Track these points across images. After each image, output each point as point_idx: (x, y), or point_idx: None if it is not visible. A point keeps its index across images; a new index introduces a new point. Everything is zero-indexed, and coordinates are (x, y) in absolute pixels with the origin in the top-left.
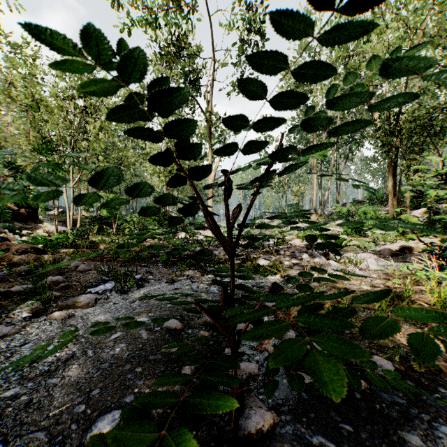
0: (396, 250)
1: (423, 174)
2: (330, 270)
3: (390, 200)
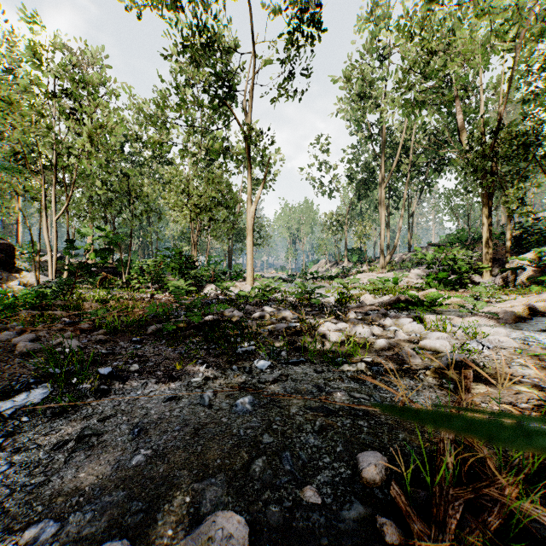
0: (519, 312)
1: (530, 207)
2: (441, 350)
3: (484, 242)
